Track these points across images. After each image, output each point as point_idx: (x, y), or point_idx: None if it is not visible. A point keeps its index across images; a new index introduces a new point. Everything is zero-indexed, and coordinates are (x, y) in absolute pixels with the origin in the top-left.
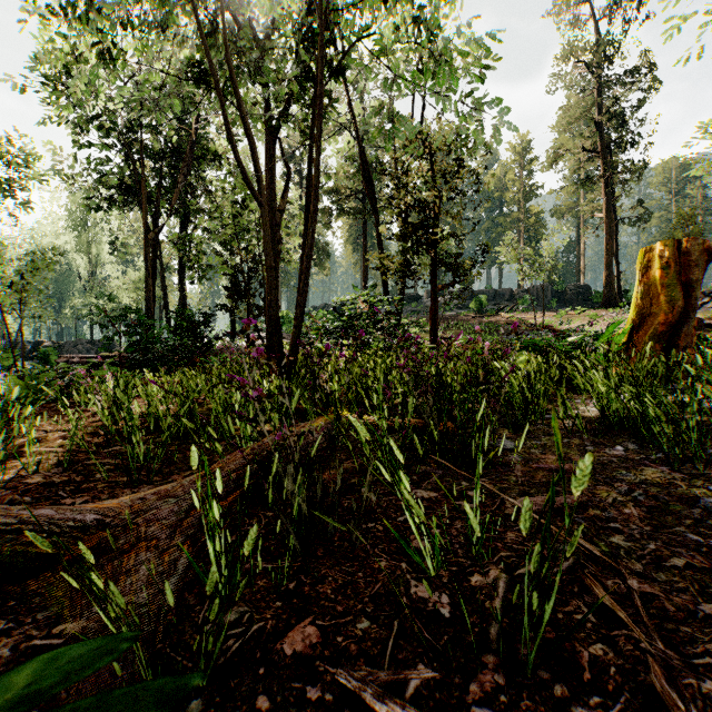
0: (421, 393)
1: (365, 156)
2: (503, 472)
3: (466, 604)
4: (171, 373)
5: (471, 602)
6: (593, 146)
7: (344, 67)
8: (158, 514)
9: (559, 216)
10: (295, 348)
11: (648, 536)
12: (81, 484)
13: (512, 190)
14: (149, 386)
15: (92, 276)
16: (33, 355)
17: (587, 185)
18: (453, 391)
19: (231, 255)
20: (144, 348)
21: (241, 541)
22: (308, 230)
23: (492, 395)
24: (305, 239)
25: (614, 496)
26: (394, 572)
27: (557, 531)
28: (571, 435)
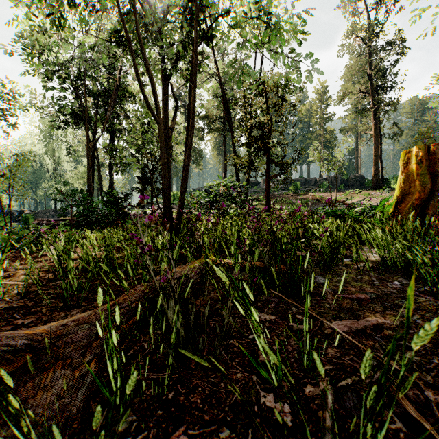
0: (262, 245)
1: (225, 94)
2: (319, 300)
3: (303, 412)
4: (103, 230)
5: (306, 410)
6: (366, 89)
7: (211, 36)
8: (75, 337)
9: (344, 133)
10: (180, 215)
11: (430, 352)
12: (32, 308)
13: (316, 117)
14: (84, 240)
15: (56, 170)
16: (19, 219)
17: (363, 113)
18: (283, 243)
19: (141, 156)
20: (86, 215)
21: (137, 354)
22: (188, 139)
23: (307, 245)
24: (186, 145)
25: (400, 320)
26: (247, 383)
27: (365, 349)
28: (362, 273)
